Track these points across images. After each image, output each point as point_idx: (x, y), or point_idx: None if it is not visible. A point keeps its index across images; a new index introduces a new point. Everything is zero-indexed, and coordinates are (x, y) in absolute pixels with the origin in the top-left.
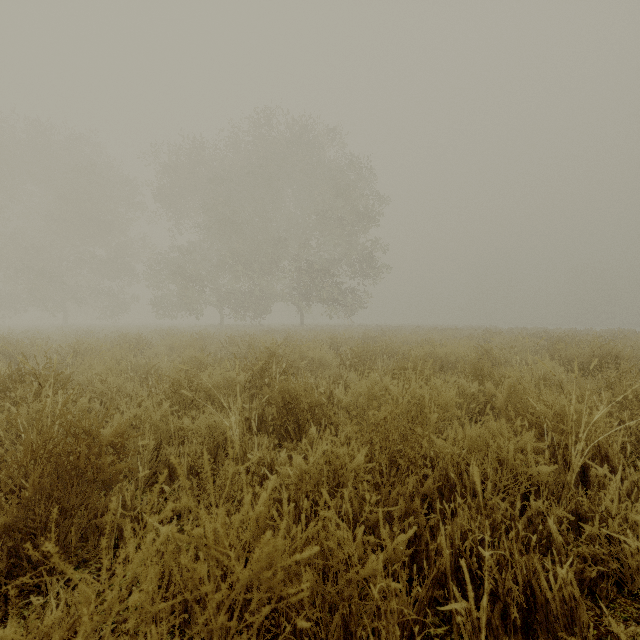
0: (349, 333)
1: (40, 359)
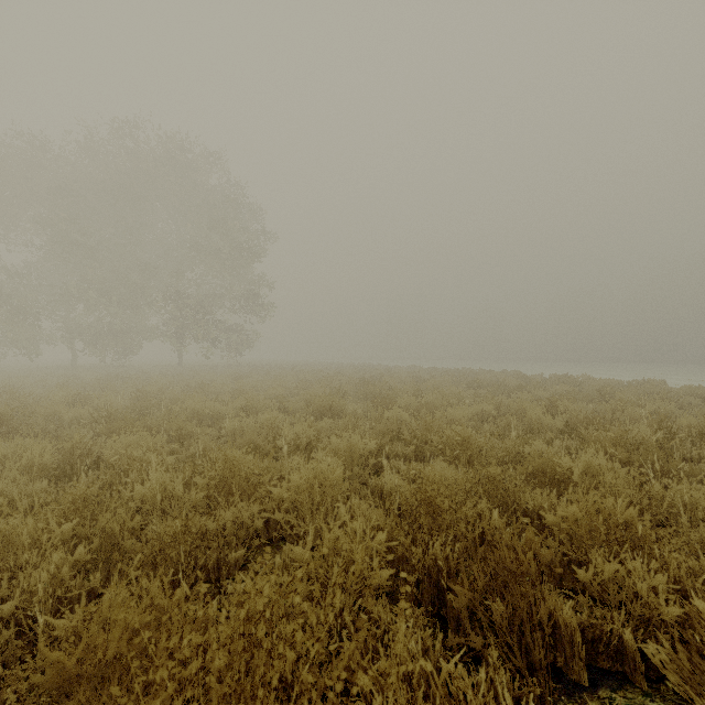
0: (197, 379)
1: None
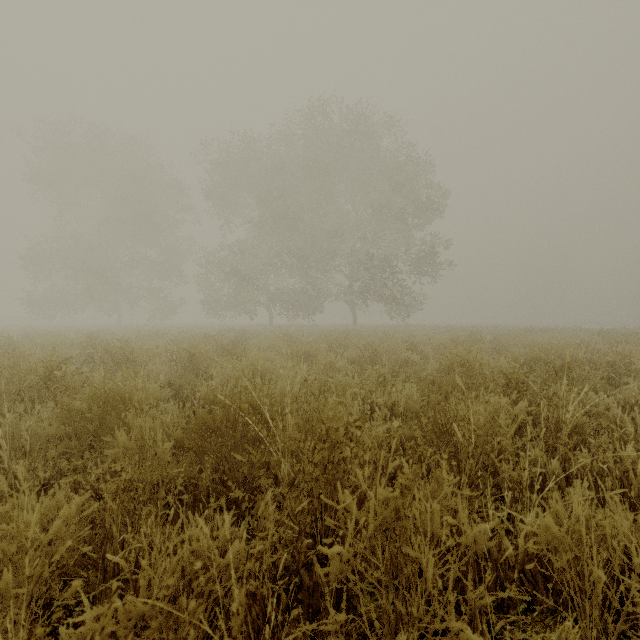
0: (438, 334)
1: (154, 365)
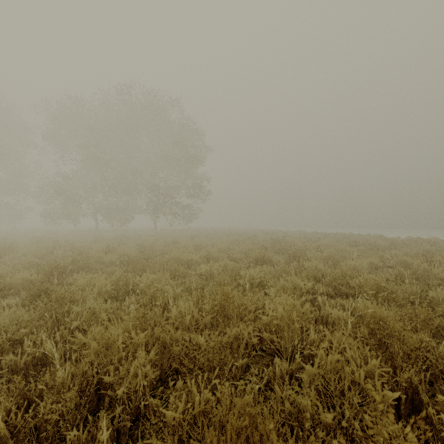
0: (169, 238)
1: None
